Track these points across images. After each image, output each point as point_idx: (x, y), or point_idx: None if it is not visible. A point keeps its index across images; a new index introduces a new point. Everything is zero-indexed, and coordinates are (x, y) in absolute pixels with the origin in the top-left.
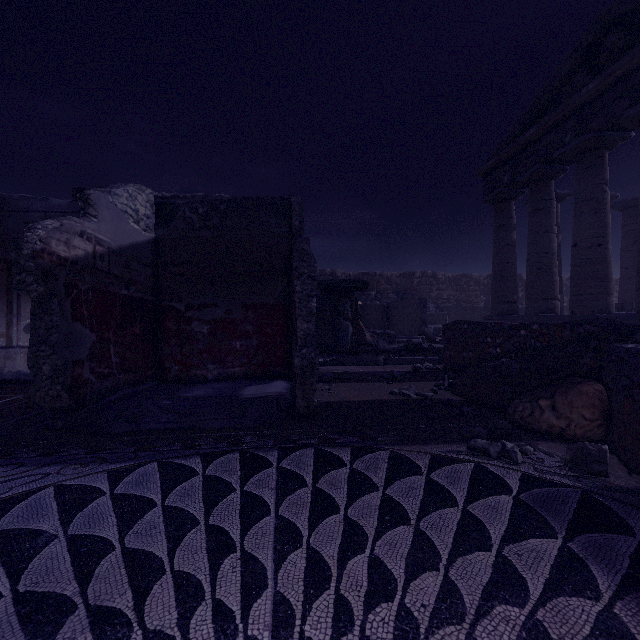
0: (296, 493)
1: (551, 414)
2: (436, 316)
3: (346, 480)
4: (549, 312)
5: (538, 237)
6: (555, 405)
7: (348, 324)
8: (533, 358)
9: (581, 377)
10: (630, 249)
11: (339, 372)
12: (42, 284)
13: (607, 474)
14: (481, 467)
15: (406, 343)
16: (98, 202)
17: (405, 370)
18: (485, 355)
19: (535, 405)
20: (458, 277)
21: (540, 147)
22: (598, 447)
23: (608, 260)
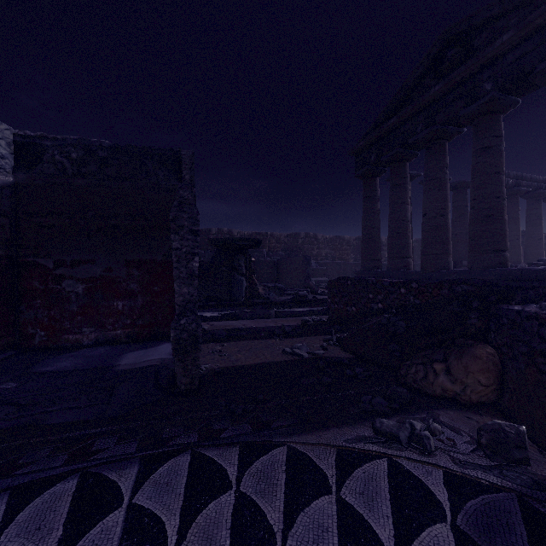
0: None
1: (446, 378)
2: (317, 270)
3: (229, 524)
4: (405, 268)
5: (397, 207)
6: (450, 369)
7: (242, 279)
8: (415, 315)
9: (469, 338)
10: (458, 220)
11: (232, 328)
12: None
13: (529, 462)
14: (396, 465)
15: (294, 295)
16: None
17: (295, 324)
18: (367, 310)
19: (429, 368)
20: (334, 238)
21: (399, 134)
22: (515, 429)
23: (448, 227)
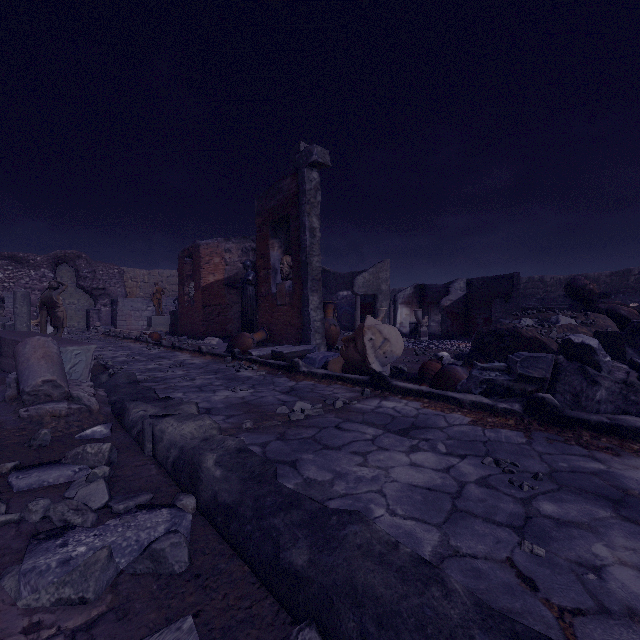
0: None
1: None
2: None
3: None
4: None
5: None
6: None
7: None
8: None
9: None
10: None
11: None
12: (443, 312)
13: None
14: None
15: None
16: (451, 291)
17: None
18: None
19: None
20: None
21: None
22: None
23: None
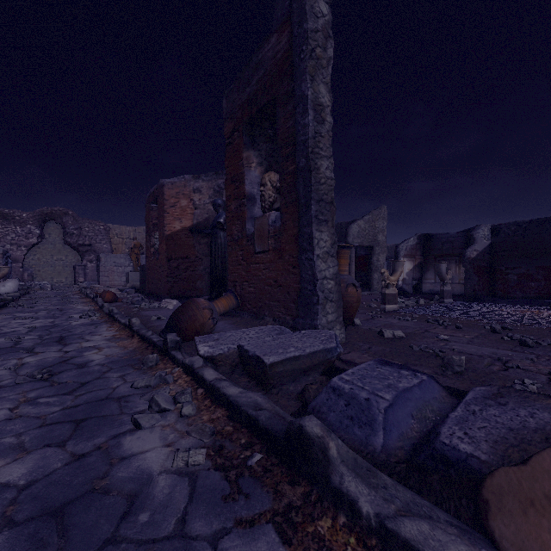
0: (543, 308)
1: None
2: None
3: None
4: None
5: None
6: None
7: None
8: None
9: None
10: None
11: None
12: (469, 265)
13: None
14: None
15: None
16: (477, 239)
17: None
18: None
19: None
20: None
21: None
22: None
23: None
